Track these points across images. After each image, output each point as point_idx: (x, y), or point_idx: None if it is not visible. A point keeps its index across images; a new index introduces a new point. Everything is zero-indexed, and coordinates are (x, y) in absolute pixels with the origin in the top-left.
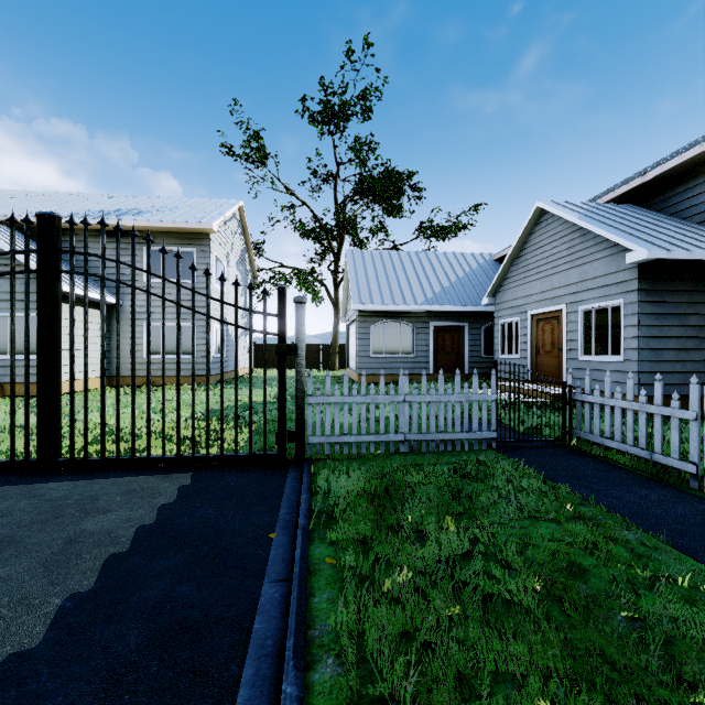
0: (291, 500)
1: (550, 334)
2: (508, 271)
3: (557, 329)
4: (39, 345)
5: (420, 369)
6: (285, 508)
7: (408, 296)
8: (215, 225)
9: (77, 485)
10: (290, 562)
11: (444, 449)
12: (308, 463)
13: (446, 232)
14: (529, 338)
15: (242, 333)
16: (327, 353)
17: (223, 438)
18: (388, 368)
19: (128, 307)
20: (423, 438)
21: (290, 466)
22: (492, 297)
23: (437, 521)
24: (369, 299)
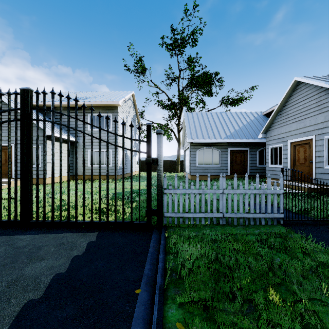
0: (153, 258)
1: (303, 153)
2: (274, 119)
3: (308, 150)
4: (21, 159)
5: (223, 173)
6: (149, 264)
7: (216, 135)
8: (120, 102)
9: (35, 237)
10: (148, 323)
11: (248, 223)
12: (164, 229)
13: (236, 102)
14: (288, 156)
15: (134, 155)
16: (174, 164)
17: (116, 212)
18: (206, 172)
19: (81, 143)
20: (235, 216)
21: (153, 230)
22: (265, 134)
23: (264, 295)
24: (196, 136)
